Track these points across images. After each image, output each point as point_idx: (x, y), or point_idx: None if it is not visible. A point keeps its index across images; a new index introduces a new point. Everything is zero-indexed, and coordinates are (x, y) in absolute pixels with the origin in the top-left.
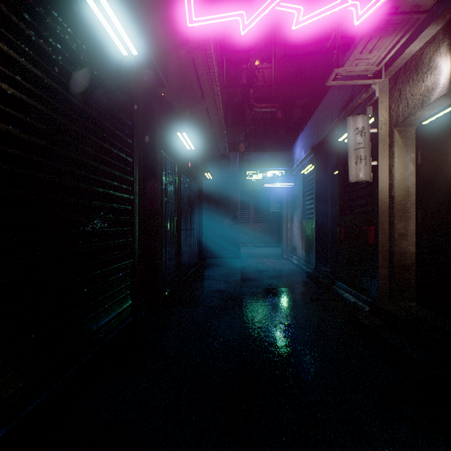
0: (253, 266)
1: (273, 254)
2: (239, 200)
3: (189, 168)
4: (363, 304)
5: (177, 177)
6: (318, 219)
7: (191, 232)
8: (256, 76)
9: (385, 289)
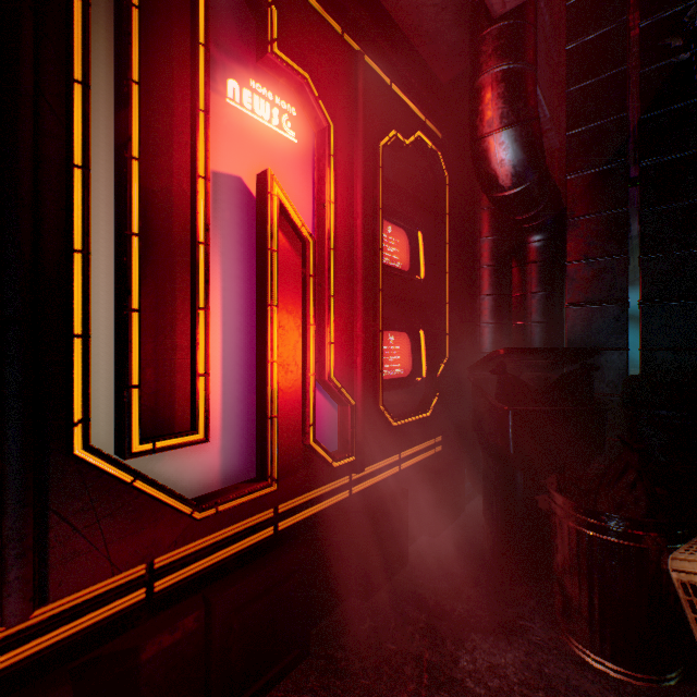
0: None
1: None
2: None
3: None
4: None
5: None
6: None
7: None
8: None
9: None
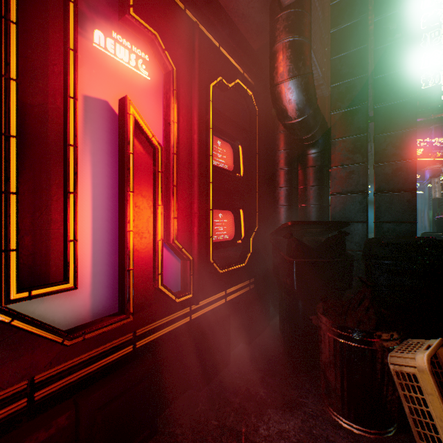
0: None
1: None
2: None
3: None
4: None
5: None
6: (433, 210)
7: None
8: None
9: None
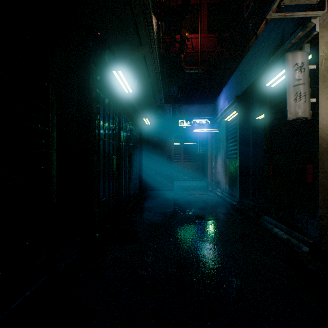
0: (184, 198)
1: (199, 187)
2: (172, 143)
3: (130, 113)
4: (298, 241)
5: (117, 119)
6: (241, 158)
7: (132, 169)
8: (186, 44)
9: (325, 230)
